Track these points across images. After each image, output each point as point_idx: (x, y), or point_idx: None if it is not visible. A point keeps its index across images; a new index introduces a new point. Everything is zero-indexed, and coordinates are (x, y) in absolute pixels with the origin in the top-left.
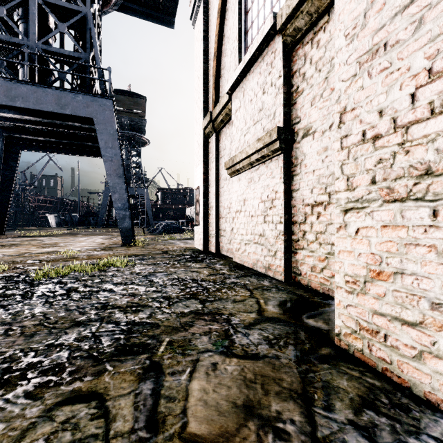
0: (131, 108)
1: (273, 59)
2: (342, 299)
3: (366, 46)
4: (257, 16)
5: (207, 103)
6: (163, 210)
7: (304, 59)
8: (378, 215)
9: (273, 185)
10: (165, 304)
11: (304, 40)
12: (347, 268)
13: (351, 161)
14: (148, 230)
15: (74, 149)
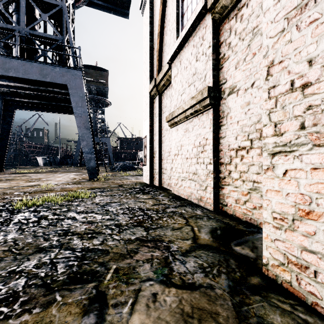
0: (97, 78)
1: (204, 33)
2: (270, 233)
3: (294, 2)
4: (191, 2)
5: (152, 72)
6: (121, 153)
7: (230, 32)
8: (308, 158)
9: (204, 134)
10: (115, 231)
11: (230, 16)
12: (274, 206)
13: (279, 109)
14: (109, 169)
15: (54, 108)
